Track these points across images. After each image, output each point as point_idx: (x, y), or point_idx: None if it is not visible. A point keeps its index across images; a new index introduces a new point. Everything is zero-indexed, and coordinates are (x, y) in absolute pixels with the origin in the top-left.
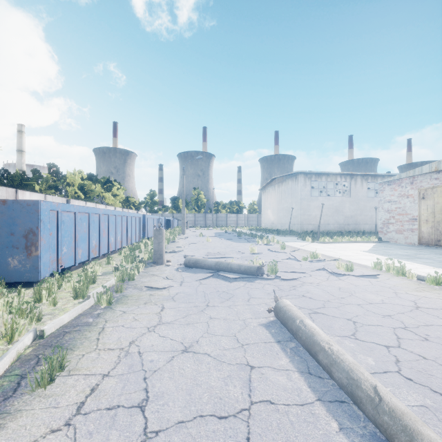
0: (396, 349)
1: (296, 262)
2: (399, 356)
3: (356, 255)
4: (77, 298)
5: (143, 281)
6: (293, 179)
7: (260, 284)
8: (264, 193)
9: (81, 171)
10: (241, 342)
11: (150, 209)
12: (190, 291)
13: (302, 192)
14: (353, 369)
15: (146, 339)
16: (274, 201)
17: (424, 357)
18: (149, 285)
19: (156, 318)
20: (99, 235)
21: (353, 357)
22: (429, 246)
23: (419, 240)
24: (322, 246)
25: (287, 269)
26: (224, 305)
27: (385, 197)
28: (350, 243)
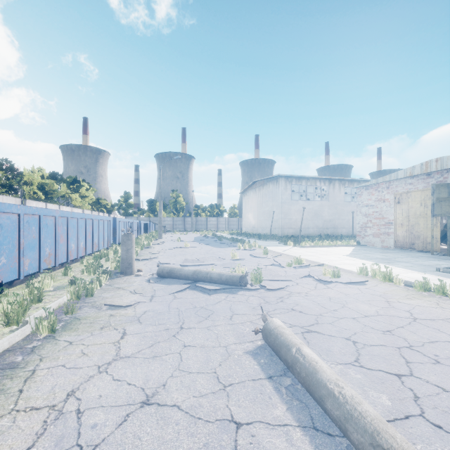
0: (410, 378)
1: (280, 268)
2: (416, 389)
3: (339, 260)
4: (8, 324)
5: (105, 297)
6: (274, 182)
7: (244, 296)
8: (245, 197)
9: (41, 168)
10: (223, 381)
11: (125, 212)
12: (162, 308)
13: (283, 195)
14: (379, 431)
15: (93, 386)
16: (255, 204)
17: (443, 388)
18: (110, 303)
19: (112, 349)
20: (55, 241)
21: (363, 395)
22: (404, 249)
23: (395, 244)
24: (305, 251)
25: (272, 277)
26: (202, 326)
27: (363, 201)
28: (331, 247)
